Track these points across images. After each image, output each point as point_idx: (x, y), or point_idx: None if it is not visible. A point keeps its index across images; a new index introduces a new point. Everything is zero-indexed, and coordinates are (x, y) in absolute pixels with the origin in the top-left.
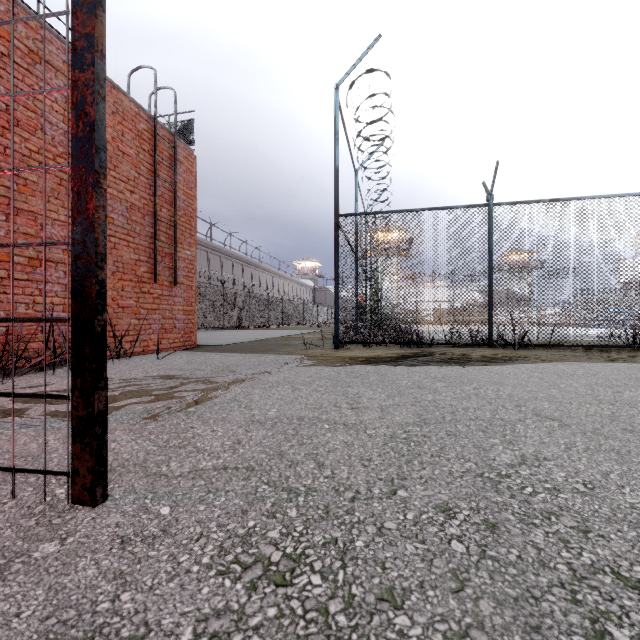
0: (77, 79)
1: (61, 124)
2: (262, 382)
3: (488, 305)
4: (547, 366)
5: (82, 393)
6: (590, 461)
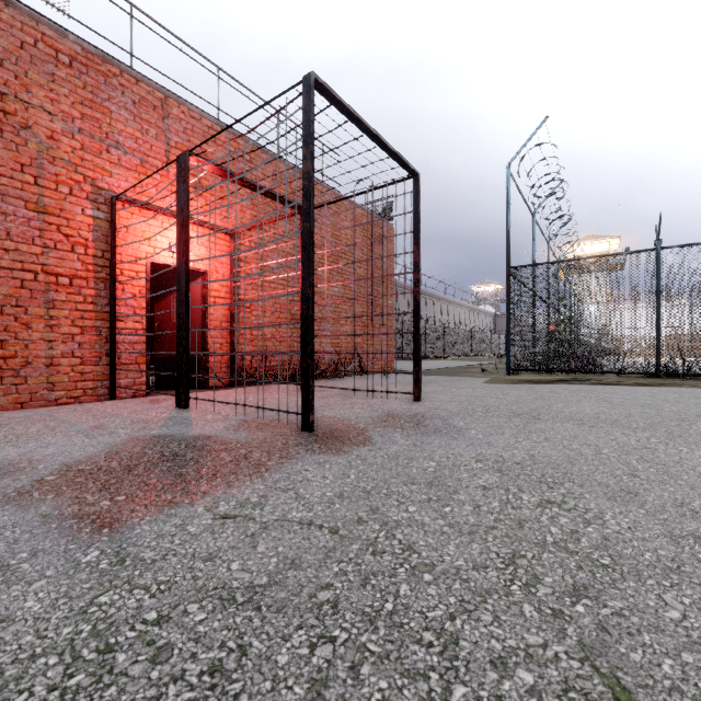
0: (414, 290)
1: (330, 238)
2: (455, 387)
3: (656, 339)
4: (685, 389)
5: (416, 372)
6: (595, 408)
